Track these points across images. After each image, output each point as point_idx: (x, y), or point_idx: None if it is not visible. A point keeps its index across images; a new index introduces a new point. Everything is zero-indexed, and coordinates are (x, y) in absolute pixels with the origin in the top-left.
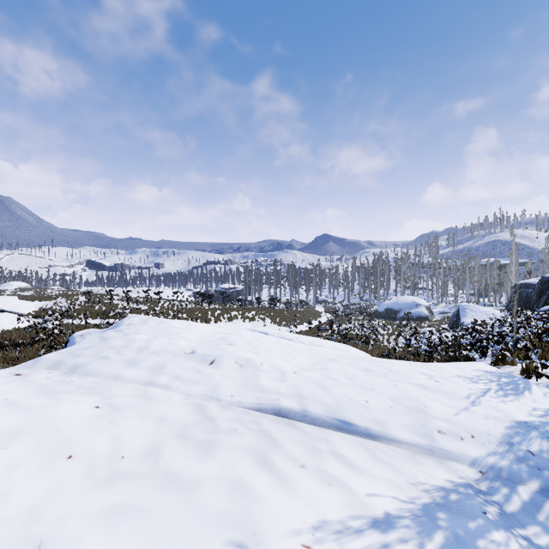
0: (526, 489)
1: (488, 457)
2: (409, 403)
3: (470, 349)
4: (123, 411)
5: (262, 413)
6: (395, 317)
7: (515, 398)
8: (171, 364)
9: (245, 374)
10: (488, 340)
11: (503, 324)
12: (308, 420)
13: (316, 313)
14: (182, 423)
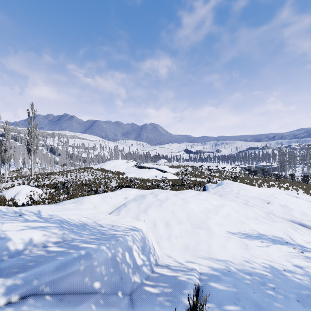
0: None
1: None
2: None
3: None
4: (244, 208)
5: (293, 223)
6: None
7: None
8: (251, 200)
9: (284, 210)
10: None
11: None
12: None
13: None
14: (262, 216)
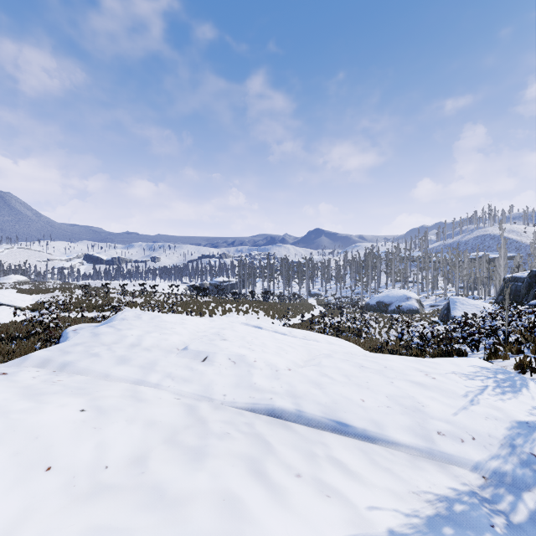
0: (532, 496)
1: (491, 461)
2: (406, 402)
3: (461, 342)
4: (109, 414)
5: (255, 414)
6: (386, 310)
7: (513, 396)
8: (163, 362)
9: (238, 371)
10: (481, 335)
11: (494, 318)
12: (303, 421)
13: (309, 306)
14: (172, 426)
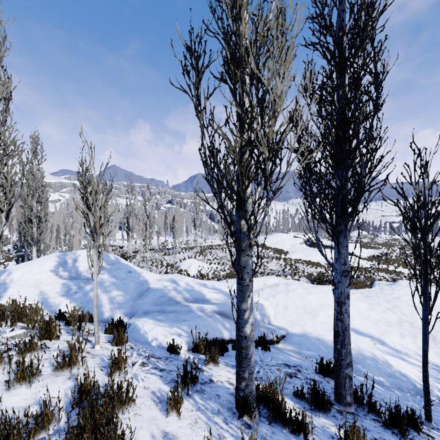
0: None
1: None
2: None
3: None
4: (373, 310)
5: None
6: None
7: None
8: (403, 307)
9: (436, 324)
10: None
11: None
12: None
13: None
14: (389, 321)
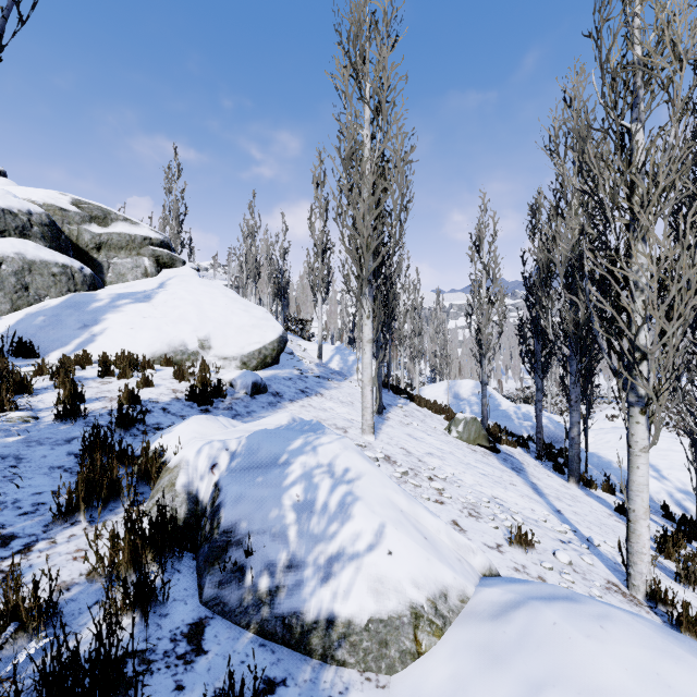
0: None
1: None
2: None
3: None
4: None
5: None
6: None
7: None
8: None
9: None
10: None
11: None
12: None
13: None
14: None
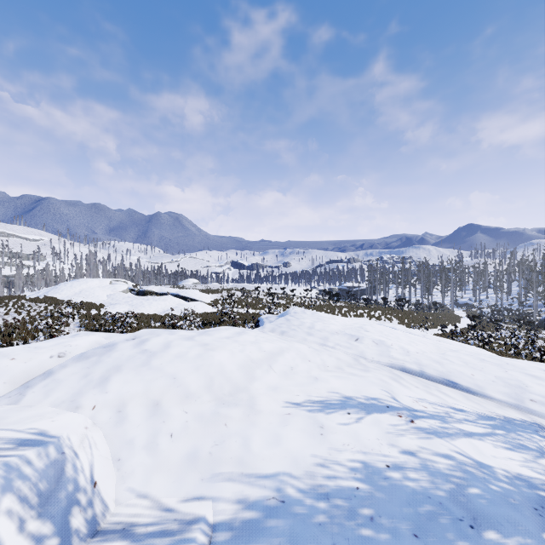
0: None
1: None
2: (512, 382)
3: None
4: (320, 351)
5: (393, 369)
6: None
7: None
8: (331, 338)
9: (380, 348)
10: None
11: None
12: (424, 377)
13: (454, 317)
14: (348, 362)
